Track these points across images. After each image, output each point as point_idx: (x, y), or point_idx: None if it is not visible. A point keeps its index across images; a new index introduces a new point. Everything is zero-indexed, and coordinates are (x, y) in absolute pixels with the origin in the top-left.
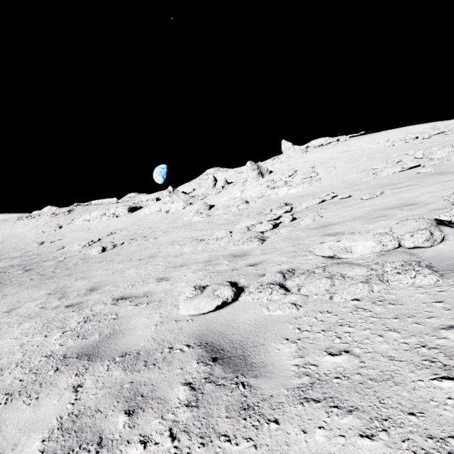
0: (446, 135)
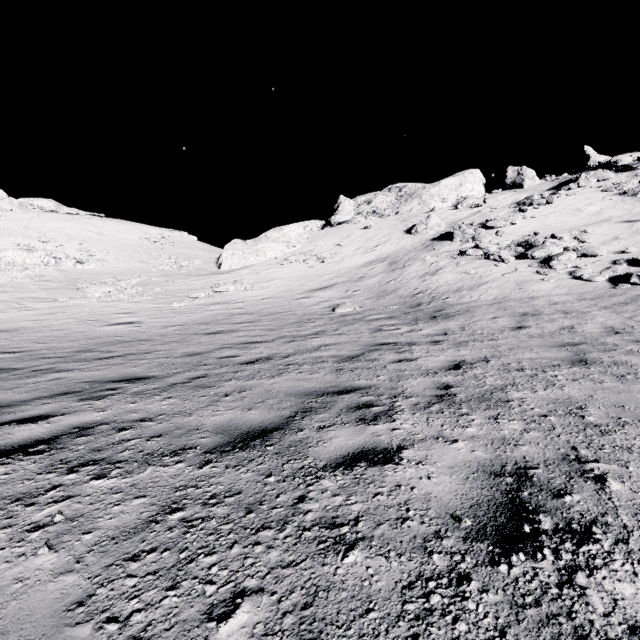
0: (174, 247)
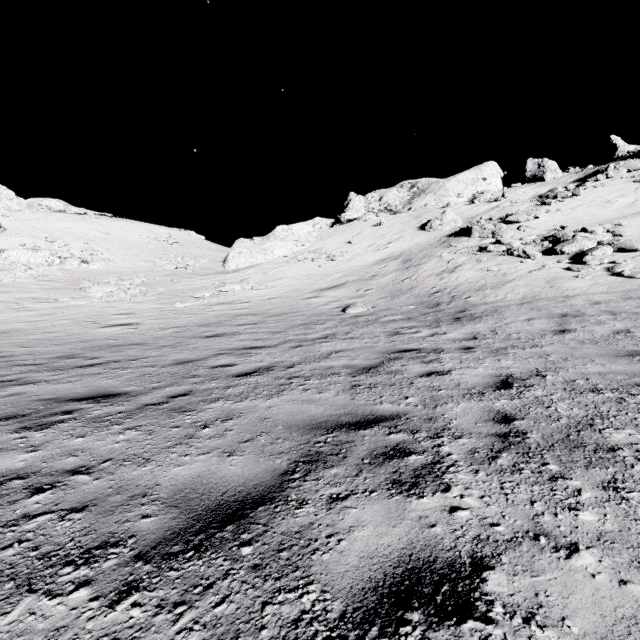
0: (182, 246)
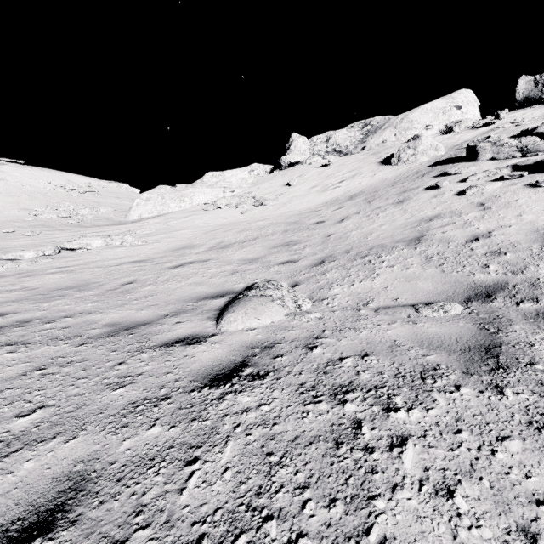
0: (95, 196)
